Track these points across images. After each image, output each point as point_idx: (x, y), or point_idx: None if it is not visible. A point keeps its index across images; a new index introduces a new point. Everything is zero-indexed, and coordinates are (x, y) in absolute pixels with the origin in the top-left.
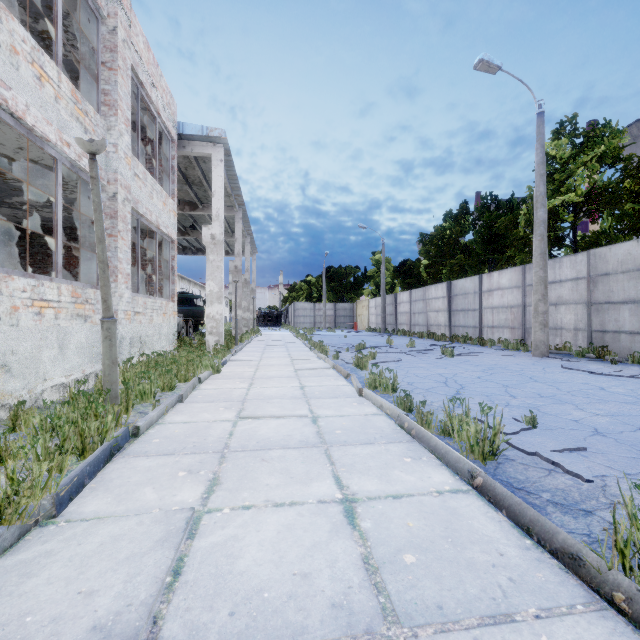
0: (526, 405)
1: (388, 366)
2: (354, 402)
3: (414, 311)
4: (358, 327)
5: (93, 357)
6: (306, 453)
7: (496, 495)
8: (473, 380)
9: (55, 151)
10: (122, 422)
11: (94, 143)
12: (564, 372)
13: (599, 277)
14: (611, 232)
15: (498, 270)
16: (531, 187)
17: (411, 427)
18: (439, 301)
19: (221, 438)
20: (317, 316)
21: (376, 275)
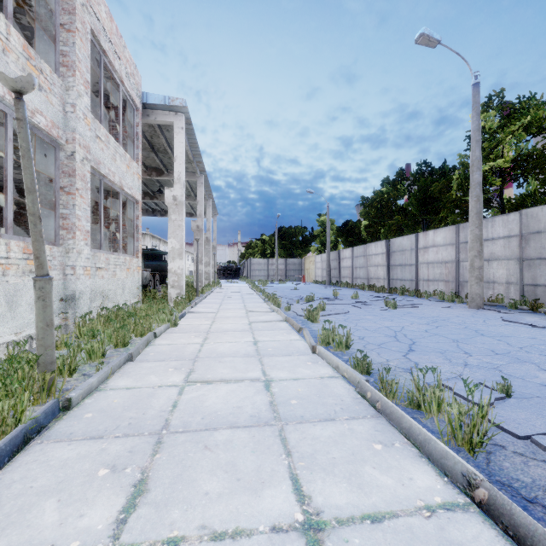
0: (486, 365)
1: (337, 318)
2: (308, 361)
3: (356, 266)
4: (306, 279)
5: None
6: (257, 436)
7: (517, 526)
8: (422, 334)
9: (4, 105)
10: (60, 388)
11: (17, 79)
12: (506, 325)
13: (531, 235)
14: (537, 194)
15: (431, 229)
16: (462, 155)
17: (375, 399)
18: (378, 257)
19: (162, 411)
20: (270, 270)
21: (321, 234)
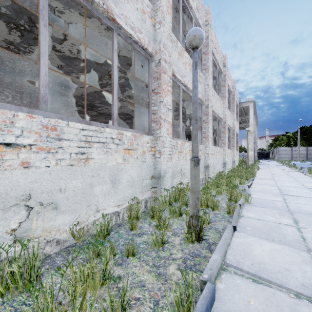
0: None
1: None
2: (302, 175)
3: None
4: None
5: (231, 164)
6: (288, 177)
7: None
8: None
9: (228, 126)
10: None
11: (248, 131)
12: None
13: None
14: None
15: None
16: None
17: None
18: None
19: (270, 175)
20: (293, 154)
21: None
